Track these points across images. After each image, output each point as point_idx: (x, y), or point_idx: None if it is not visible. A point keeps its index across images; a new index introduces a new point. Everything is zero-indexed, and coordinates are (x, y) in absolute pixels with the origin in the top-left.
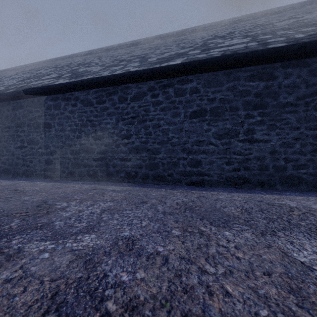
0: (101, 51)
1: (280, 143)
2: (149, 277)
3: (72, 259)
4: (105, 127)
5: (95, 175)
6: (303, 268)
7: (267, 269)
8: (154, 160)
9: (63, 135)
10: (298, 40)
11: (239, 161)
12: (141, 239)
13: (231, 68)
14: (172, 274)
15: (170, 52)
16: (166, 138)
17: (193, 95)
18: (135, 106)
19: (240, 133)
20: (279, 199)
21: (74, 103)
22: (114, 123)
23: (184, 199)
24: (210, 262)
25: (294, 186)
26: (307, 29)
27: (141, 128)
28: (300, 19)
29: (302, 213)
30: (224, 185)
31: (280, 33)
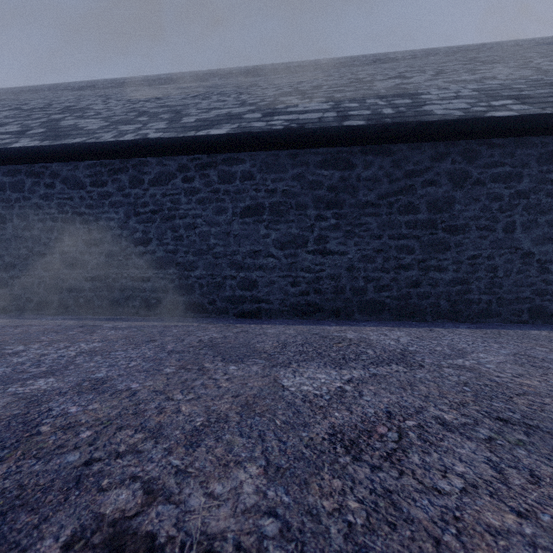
0: (112, 85)
1: (359, 256)
2: (103, 407)
3: (11, 401)
4: (106, 225)
5: (89, 305)
6: (279, 389)
7: (240, 393)
8: (187, 279)
9: (28, 237)
10: (382, 118)
11: (309, 281)
12: (117, 379)
13: (297, 147)
14: (131, 403)
15: (220, 109)
16: (206, 246)
17: (246, 183)
18: (157, 194)
19: (309, 241)
20: (342, 331)
21: (49, 182)
22: (121, 219)
23: (214, 335)
24: (184, 392)
25: (376, 315)
26: (401, 101)
27: (167, 228)
28: (406, 81)
29: (349, 344)
30: (289, 316)
31: (369, 102)
